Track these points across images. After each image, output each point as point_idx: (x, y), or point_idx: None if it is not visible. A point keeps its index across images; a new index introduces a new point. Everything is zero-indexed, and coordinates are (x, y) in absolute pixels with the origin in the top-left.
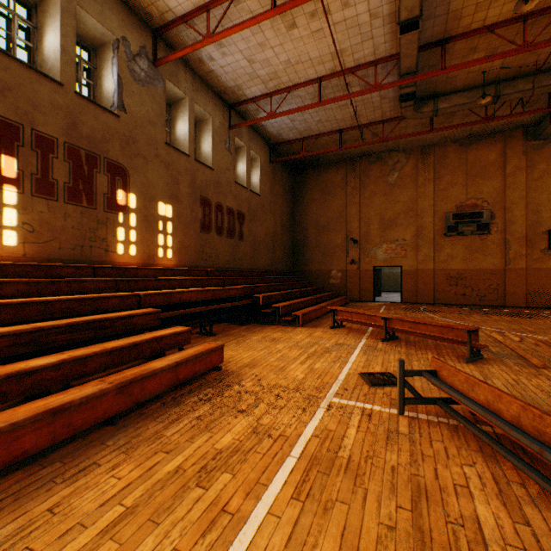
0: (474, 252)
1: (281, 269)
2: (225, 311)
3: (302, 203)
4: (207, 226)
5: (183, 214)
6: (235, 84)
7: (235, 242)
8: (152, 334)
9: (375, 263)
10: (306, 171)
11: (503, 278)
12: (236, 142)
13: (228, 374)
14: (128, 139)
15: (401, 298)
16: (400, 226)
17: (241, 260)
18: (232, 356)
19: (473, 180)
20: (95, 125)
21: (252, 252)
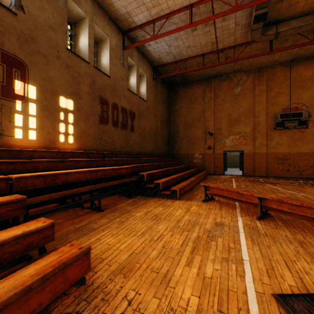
0: (296, 141)
1: (160, 153)
2: (117, 185)
3: (175, 109)
4: (104, 120)
5: (84, 109)
6: (126, 11)
7: (128, 133)
8: None
9: (225, 149)
10: (177, 88)
11: None
12: (128, 61)
13: (90, 298)
14: (27, 37)
15: (243, 172)
16: (242, 123)
17: (132, 146)
18: (108, 248)
19: (295, 90)
20: None
21: (141, 141)
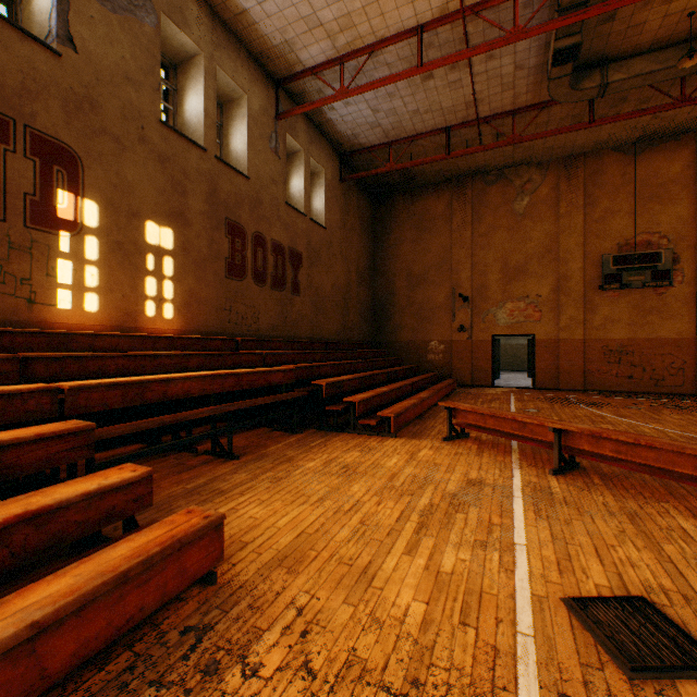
0: (647, 314)
1: (356, 340)
2: (265, 407)
3: (387, 244)
4: (237, 269)
5: (195, 246)
6: (283, 40)
7: (286, 296)
8: (29, 501)
9: (495, 331)
10: (392, 198)
11: (692, 352)
12: (288, 143)
13: (227, 604)
14: (81, 101)
15: (534, 381)
16: (533, 276)
17: (296, 325)
18: (254, 524)
19: (646, 205)
20: (4, 59)
21: (313, 313)
